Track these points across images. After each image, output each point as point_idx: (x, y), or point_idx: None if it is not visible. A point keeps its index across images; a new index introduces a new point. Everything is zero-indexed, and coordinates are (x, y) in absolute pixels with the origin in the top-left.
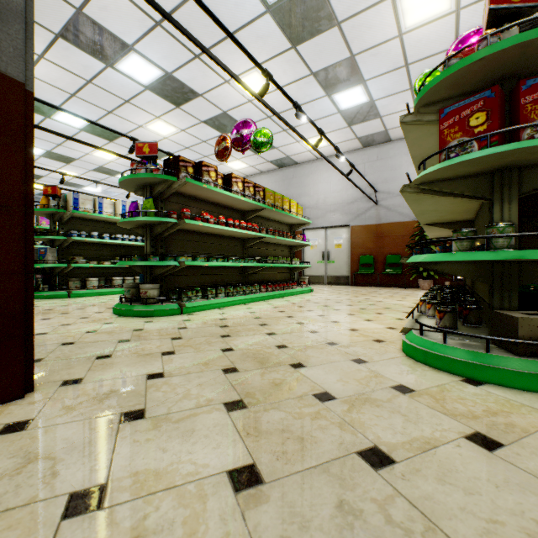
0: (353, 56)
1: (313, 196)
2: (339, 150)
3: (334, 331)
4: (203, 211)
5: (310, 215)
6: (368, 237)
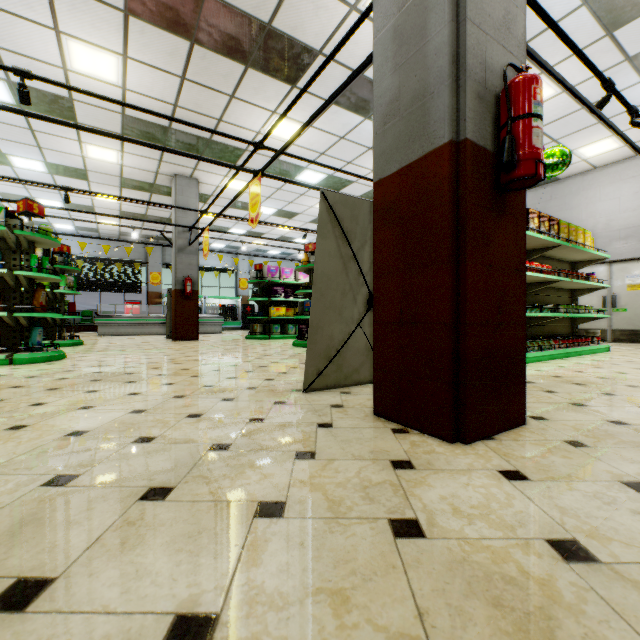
0: None
1: (587, 220)
2: None
3: None
4: None
5: None
6: None
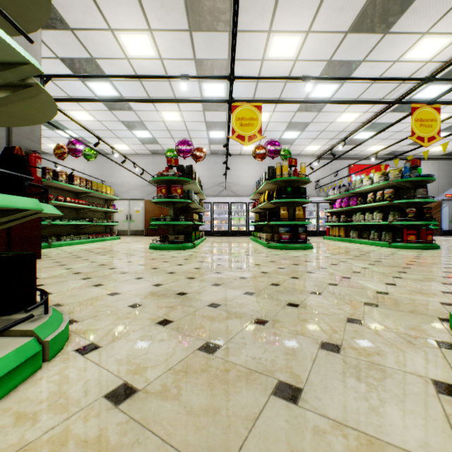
0: (142, 121)
1: (121, 178)
2: (135, 164)
3: (130, 247)
4: (53, 193)
5: (118, 190)
6: (155, 207)
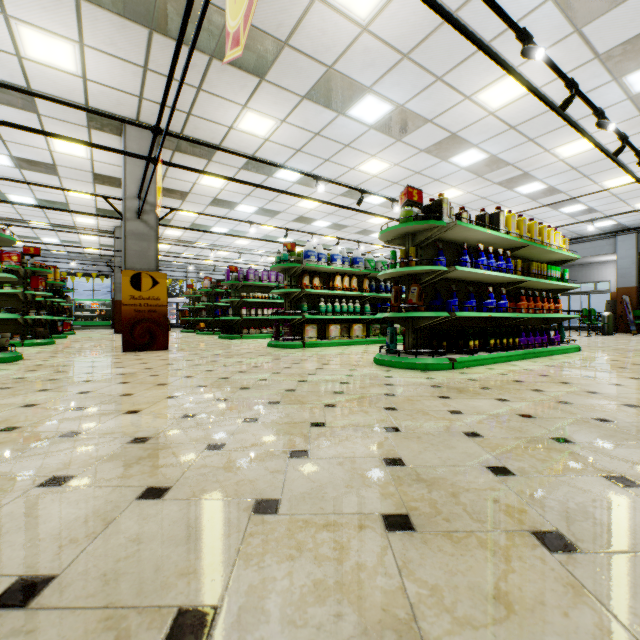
0: None
1: None
2: None
3: None
4: None
5: None
6: None
